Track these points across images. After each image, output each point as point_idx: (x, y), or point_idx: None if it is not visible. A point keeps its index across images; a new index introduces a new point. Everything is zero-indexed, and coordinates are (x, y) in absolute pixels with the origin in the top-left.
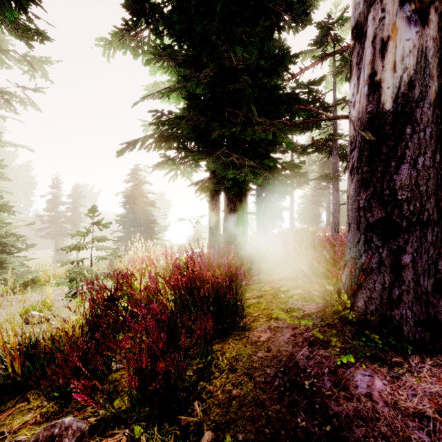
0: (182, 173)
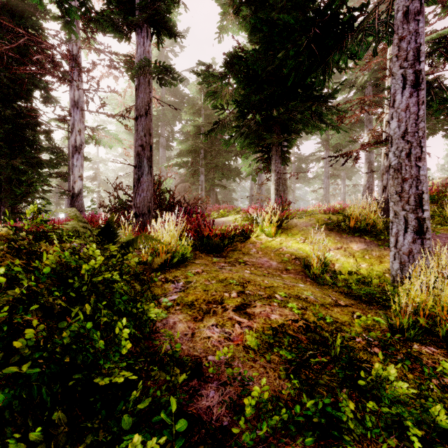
0: None
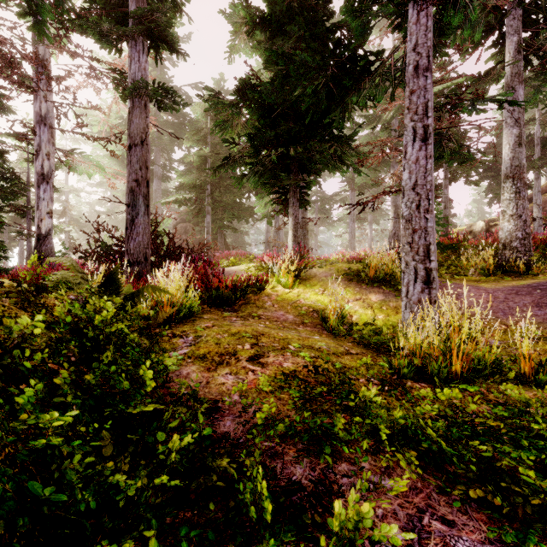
0: None
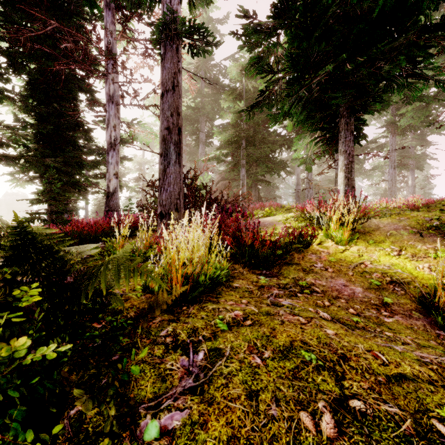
0: (21, 185)
